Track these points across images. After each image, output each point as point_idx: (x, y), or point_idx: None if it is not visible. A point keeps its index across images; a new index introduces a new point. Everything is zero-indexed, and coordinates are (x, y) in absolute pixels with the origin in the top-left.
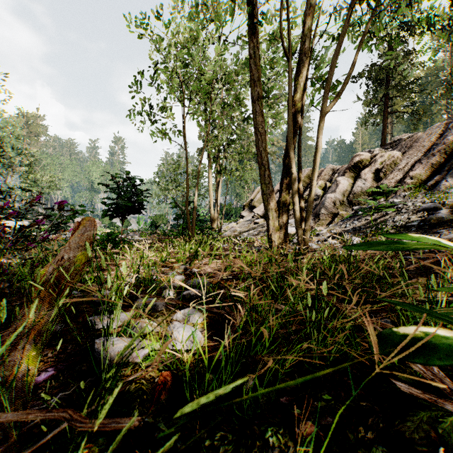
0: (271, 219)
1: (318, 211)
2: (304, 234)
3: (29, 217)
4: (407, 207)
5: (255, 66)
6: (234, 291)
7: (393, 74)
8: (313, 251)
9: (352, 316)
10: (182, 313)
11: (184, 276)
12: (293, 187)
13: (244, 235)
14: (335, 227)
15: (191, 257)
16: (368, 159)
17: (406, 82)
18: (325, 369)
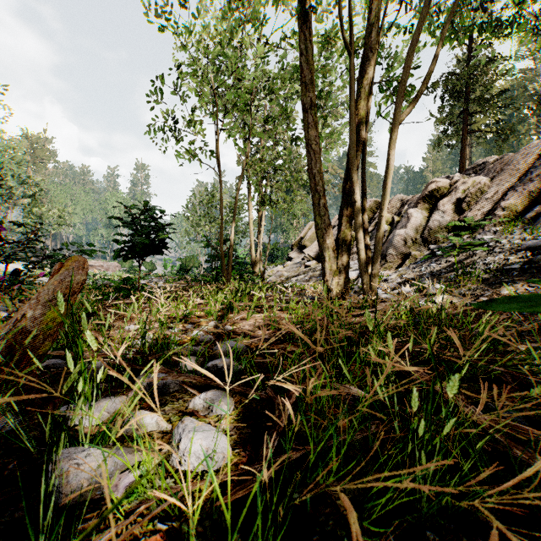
0: (327, 260)
1: (384, 252)
2: (371, 280)
3: (23, 259)
4: (501, 246)
5: (307, 65)
6: (280, 384)
7: (474, 85)
8: (382, 302)
9: (492, 430)
10: (203, 398)
11: (213, 336)
12: (356, 220)
13: (293, 281)
14: (406, 271)
15: (225, 310)
16: (446, 187)
17: (490, 94)
18: (441, 519)
